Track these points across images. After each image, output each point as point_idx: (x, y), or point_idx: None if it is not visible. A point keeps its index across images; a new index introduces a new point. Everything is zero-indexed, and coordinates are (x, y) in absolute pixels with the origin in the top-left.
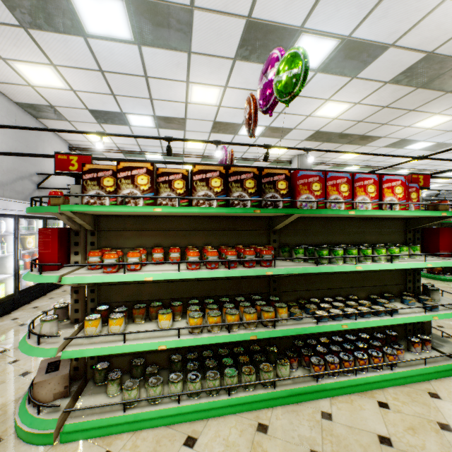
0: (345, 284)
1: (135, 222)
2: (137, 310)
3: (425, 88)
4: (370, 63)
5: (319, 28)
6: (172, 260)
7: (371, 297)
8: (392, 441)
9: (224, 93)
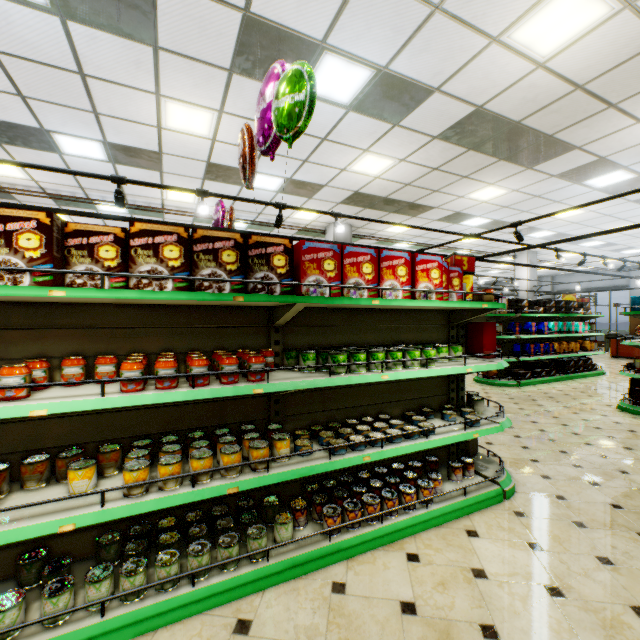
0: (376, 399)
1: (29, 313)
2: (29, 467)
3: (477, 151)
4: (414, 109)
5: (347, 48)
6: (101, 377)
7: (406, 415)
8: (417, 607)
9: (220, 121)
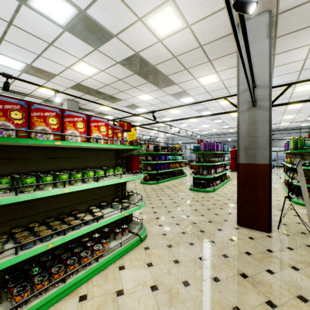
0: (70, 202)
1: None
2: None
3: (138, 75)
4: (105, 43)
5: None
6: None
7: (90, 209)
8: None
9: None
